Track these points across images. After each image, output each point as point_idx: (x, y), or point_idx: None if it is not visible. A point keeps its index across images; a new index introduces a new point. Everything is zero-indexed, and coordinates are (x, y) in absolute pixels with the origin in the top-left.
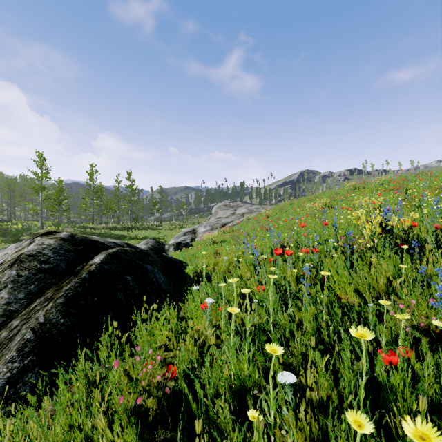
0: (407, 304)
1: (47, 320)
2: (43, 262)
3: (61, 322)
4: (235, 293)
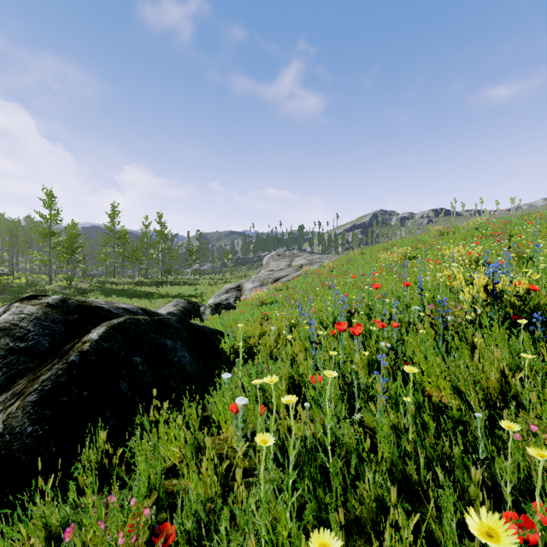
0: (542, 426)
1: (7, 429)
2: (19, 338)
3: (27, 432)
4: (273, 399)
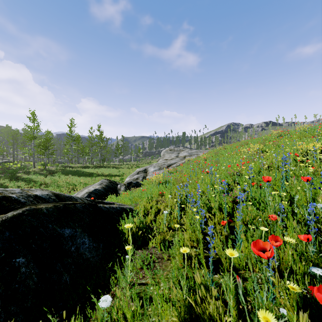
0: None
1: None
2: None
3: None
4: None
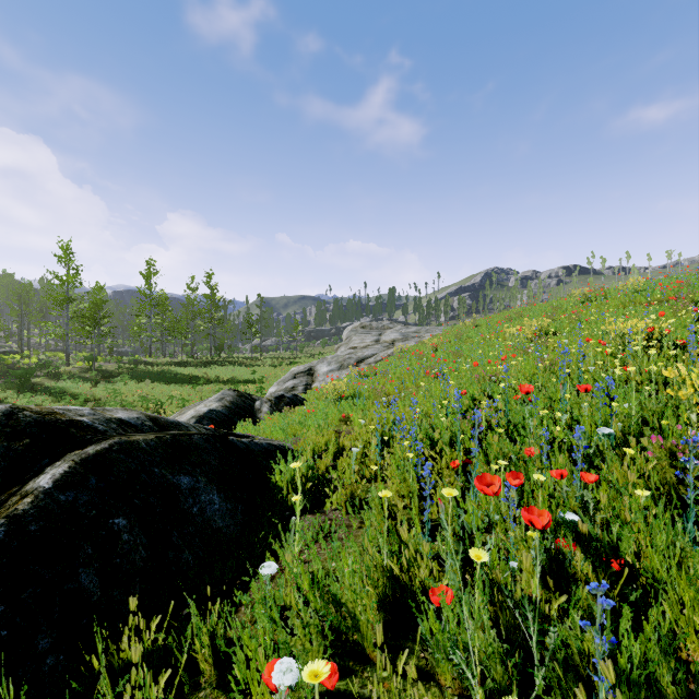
0: None
1: None
2: None
3: None
4: None
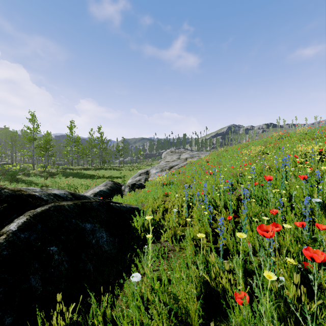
0: None
1: None
2: None
3: None
4: None
